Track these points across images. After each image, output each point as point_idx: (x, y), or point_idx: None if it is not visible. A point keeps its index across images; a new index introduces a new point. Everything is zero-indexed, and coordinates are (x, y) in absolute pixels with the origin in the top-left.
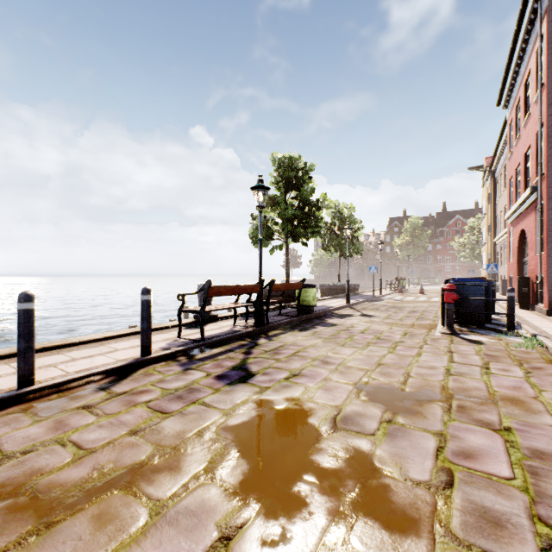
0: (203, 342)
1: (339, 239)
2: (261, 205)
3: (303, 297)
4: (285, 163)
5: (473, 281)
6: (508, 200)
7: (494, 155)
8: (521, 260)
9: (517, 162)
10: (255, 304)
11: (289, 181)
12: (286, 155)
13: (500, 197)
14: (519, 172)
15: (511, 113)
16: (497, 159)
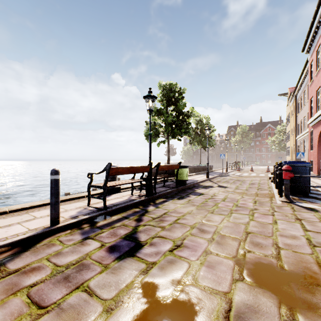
0: (105, 211)
1: (200, 137)
2: (151, 109)
3: (179, 174)
4: (167, 88)
5: (300, 163)
6: (309, 112)
7: (297, 85)
8: (320, 149)
9: (317, 86)
10: (146, 180)
11: (169, 99)
12: (168, 83)
13: (301, 111)
14: (319, 92)
15: (312, 55)
16: (298, 88)
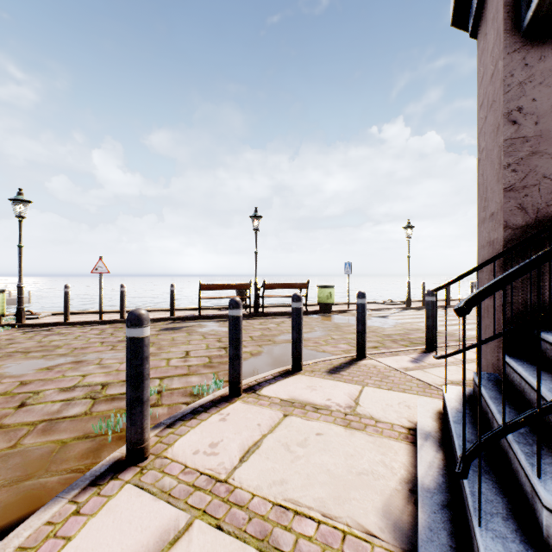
0: None
1: None
2: None
3: None
4: None
5: None
6: None
7: None
8: None
9: None
10: None
11: None
12: None
13: None
14: None
15: None
16: None
